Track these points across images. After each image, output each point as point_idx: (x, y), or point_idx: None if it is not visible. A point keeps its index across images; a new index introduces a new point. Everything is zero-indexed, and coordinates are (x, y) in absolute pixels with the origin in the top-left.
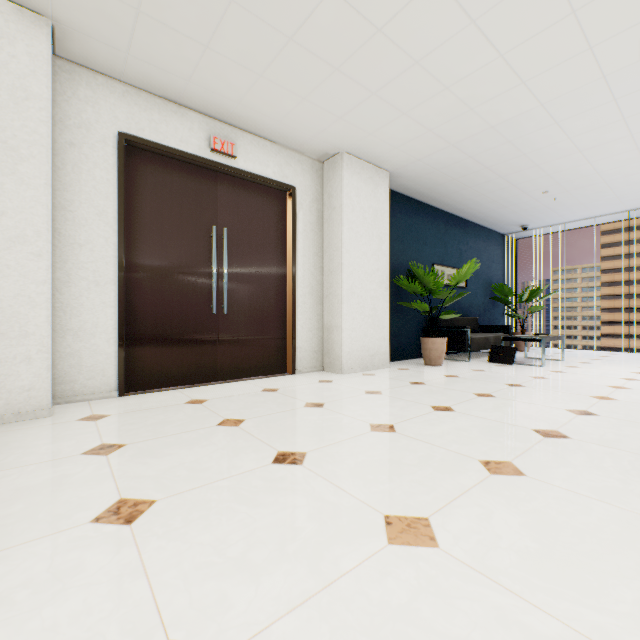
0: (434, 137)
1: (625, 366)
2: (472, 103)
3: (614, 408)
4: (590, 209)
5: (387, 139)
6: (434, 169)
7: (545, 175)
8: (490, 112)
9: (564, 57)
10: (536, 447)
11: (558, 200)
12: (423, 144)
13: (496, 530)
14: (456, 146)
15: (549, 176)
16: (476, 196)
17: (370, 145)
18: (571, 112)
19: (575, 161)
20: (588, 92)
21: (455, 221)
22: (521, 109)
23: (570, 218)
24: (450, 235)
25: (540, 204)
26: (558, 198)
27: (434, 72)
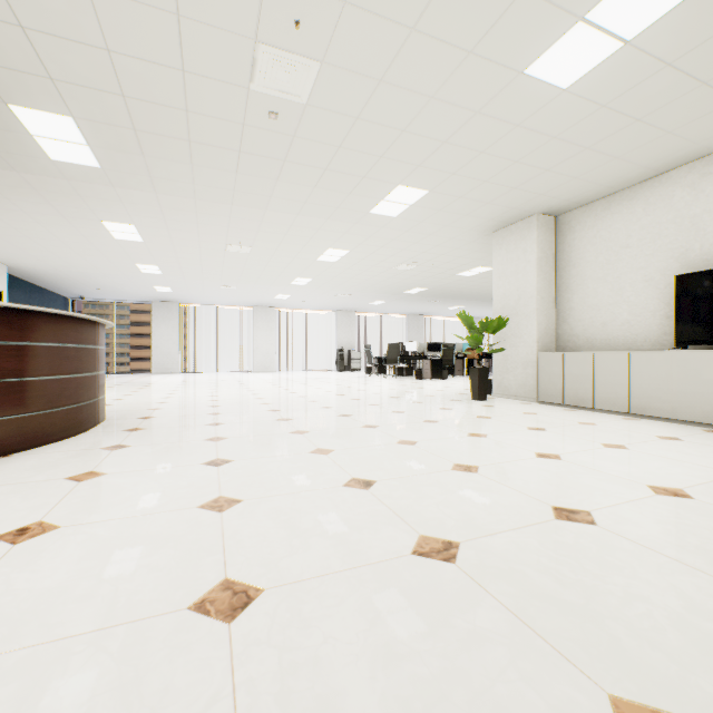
0: (51, 267)
1: (136, 377)
2: (76, 267)
3: (128, 384)
4: (122, 297)
5: (23, 261)
6: (41, 272)
7: (101, 285)
8: (83, 270)
9: (113, 270)
10: (109, 388)
11: (106, 292)
12: (43, 266)
13: (106, 392)
14: (61, 271)
15: (103, 286)
16: (59, 283)
17: (9, 260)
18: (115, 277)
19: (115, 285)
20: (121, 276)
21: (37, 289)
22: (96, 272)
23: (111, 298)
24: (34, 299)
25: (96, 291)
26: (106, 292)
27: (65, 260)
